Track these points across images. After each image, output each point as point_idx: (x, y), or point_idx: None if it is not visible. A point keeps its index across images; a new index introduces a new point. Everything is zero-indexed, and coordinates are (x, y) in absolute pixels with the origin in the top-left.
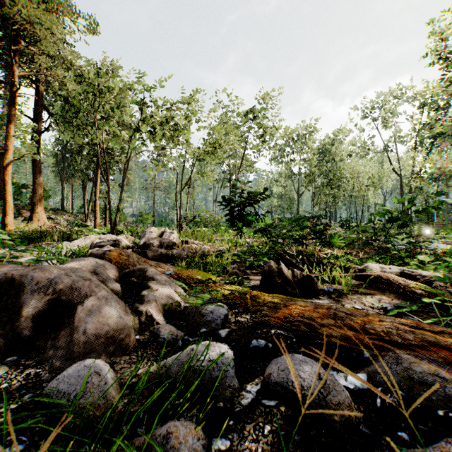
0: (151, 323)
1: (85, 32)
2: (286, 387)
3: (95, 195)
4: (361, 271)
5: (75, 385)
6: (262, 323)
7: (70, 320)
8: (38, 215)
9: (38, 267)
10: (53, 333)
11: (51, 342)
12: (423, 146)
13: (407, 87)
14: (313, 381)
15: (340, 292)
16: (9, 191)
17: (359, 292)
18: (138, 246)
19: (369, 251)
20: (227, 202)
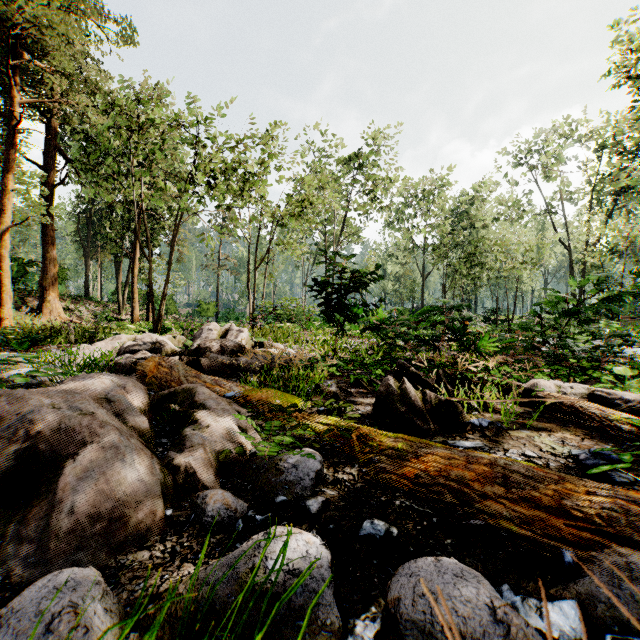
0: (194, 485)
1: (118, 43)
2: (430, 632)
3: (133, 277)
4: (528, 392)
5: (27, 635)
6: (378, 483)
7: (51, 487)
8: (50, 304)
9: (5, 393)
10: (25, 507)
11: (15, 526)
12: (601, 206)
13: (578, 121)
14: (483, 626)
15: (499, 426)
16: (6, 271)
17: (528, 427)
18: (189, 352)
19: (530, 358)
20: (322, 286)
